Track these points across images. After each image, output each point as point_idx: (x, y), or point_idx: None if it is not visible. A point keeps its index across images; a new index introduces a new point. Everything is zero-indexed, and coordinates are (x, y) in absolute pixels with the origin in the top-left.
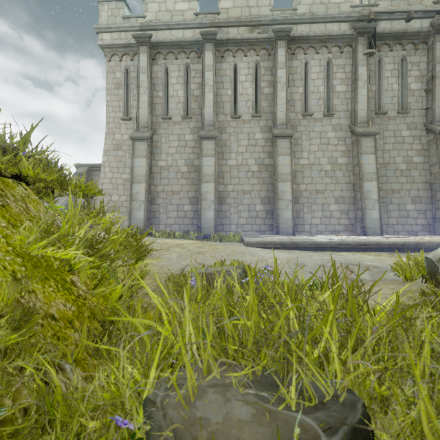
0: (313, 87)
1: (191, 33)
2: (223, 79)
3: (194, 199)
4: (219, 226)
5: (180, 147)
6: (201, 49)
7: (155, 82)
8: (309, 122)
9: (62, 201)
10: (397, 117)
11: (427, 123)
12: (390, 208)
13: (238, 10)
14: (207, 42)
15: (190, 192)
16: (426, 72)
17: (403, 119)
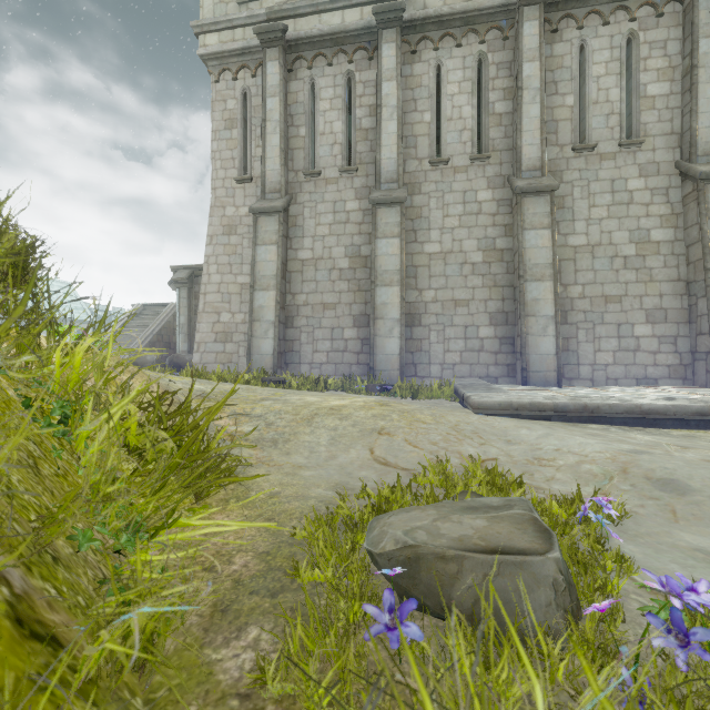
0: (597, 92)
1: (356, 14)
2: (416, 93)
3: (361, 318)
4: (409, 367)
5: (337, 224)
6: (374, 43)
7: (292, 112)
8: (587, 161)
9: (154, 326)
10: None
11: None
12: None
13: None
14: (387, 26)
15: (355, 305)
16: None
17: None
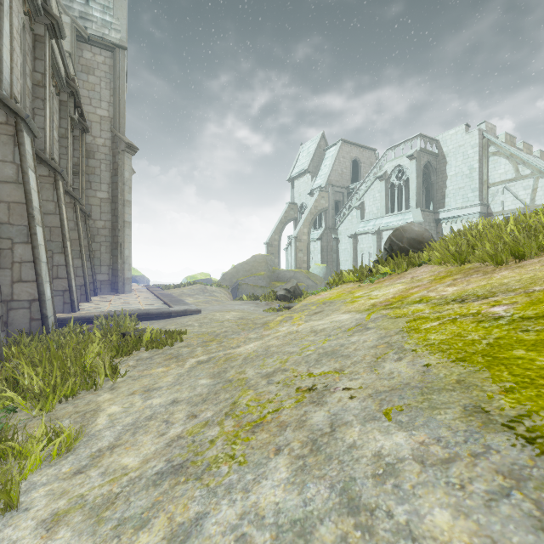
0: None
1: None
2: None
3: None
4: None
5: None
6: None
7: None
8: None
9: None
10: None
11: None
12: None
13: None
14: None
15: None
16: (73, 155)
17: None
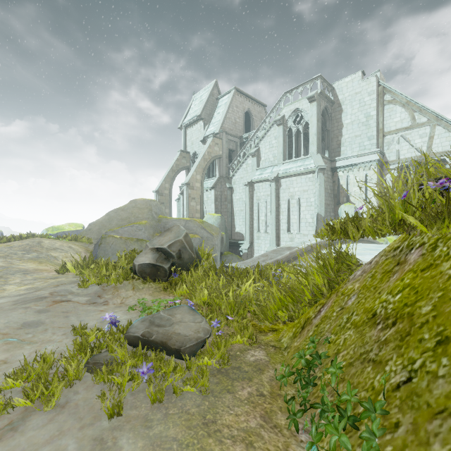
0: None
1: None
2: None
3: None
4: None
5: None
6: None
7: None
8: None
9: None
10: None
11: None
12: None
13: None
14: None
15: None
16: None
17: None
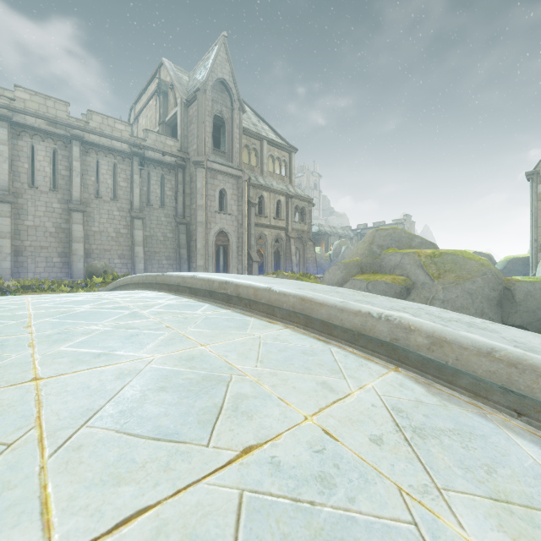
0: (103, 179)
1: None
2: (20, 154)
3: None
4: (16, 274)
5: None
6: None
7: None
8: (100, 202)
9: None
10: (159, 209)
11: (175, 215)
12: (153, 262)
13: (36, 105)
14: (2, 121)
15: None
16: (175, 187)
17: (163, 211)
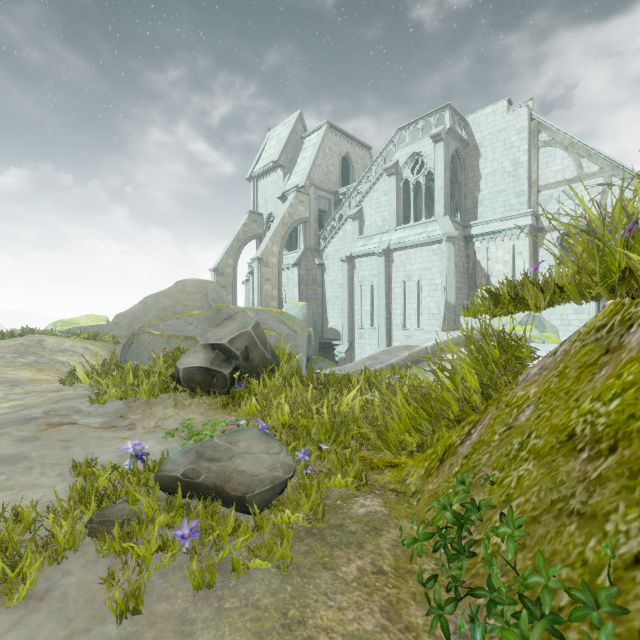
0: None
1: None
2: None
3: None
4: None
5: None
6: None
7: None
8: None
9: None
10: None
11: None
12: None
13: None
14: None
15: None
16: None
17: None
